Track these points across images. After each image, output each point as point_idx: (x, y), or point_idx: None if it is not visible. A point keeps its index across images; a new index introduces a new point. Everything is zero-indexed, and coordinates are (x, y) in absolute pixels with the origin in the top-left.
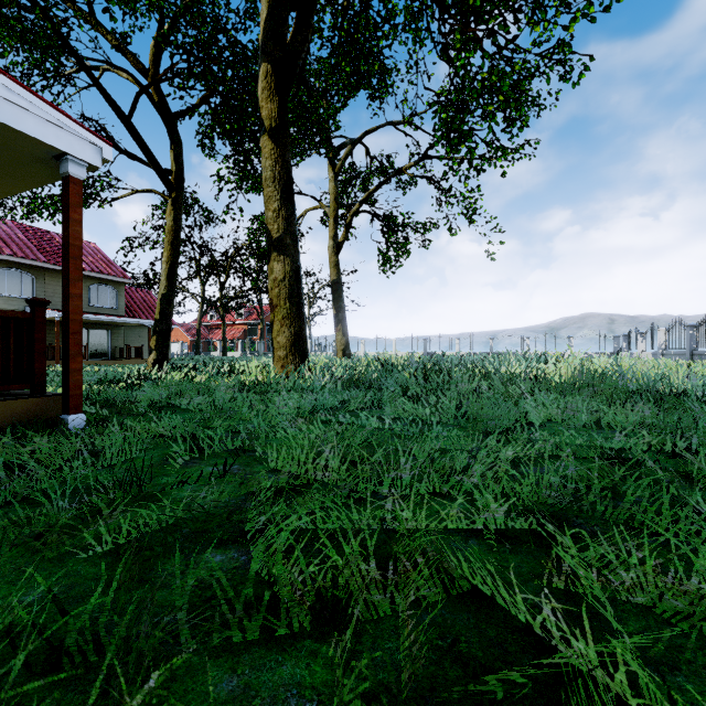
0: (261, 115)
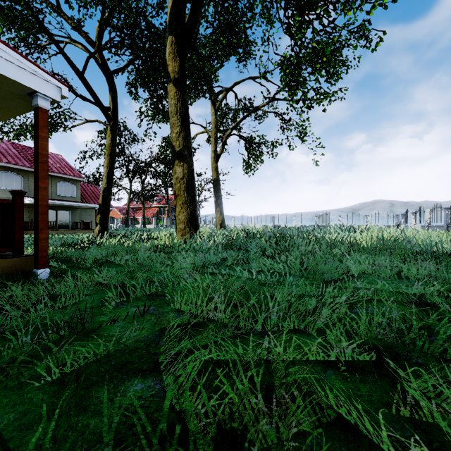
0: (168, 70)
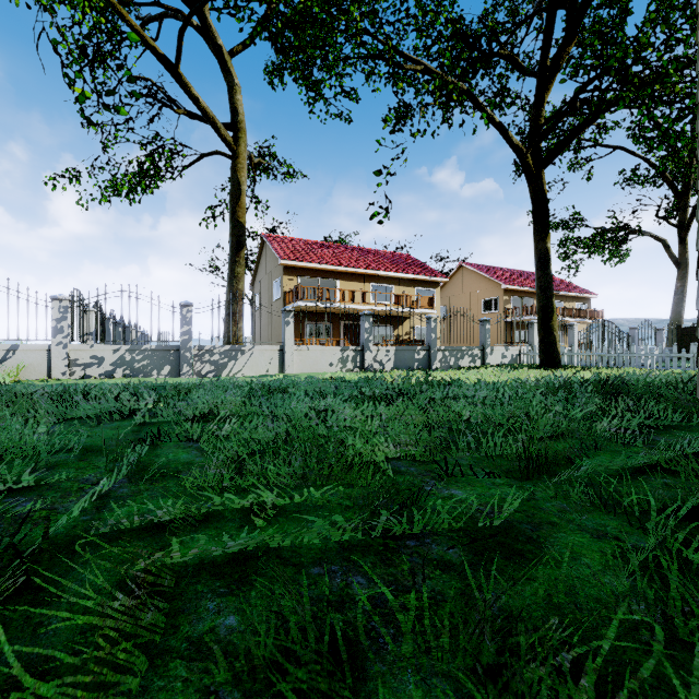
0: None
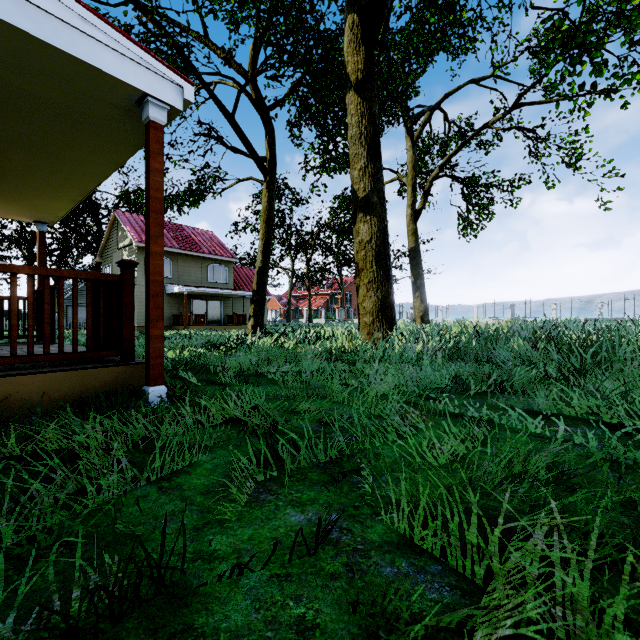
0: (347, 70)
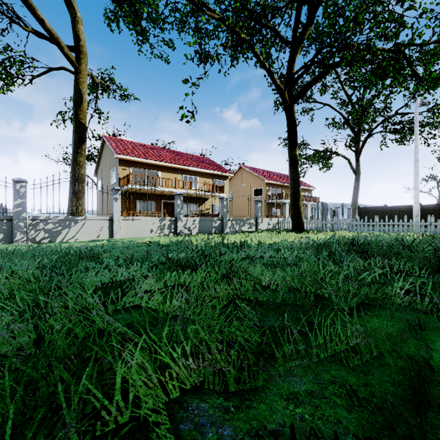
0: None
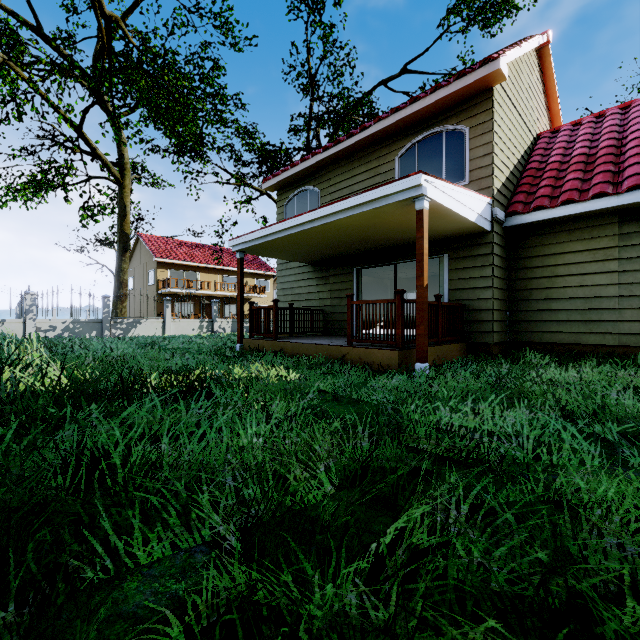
0: None
